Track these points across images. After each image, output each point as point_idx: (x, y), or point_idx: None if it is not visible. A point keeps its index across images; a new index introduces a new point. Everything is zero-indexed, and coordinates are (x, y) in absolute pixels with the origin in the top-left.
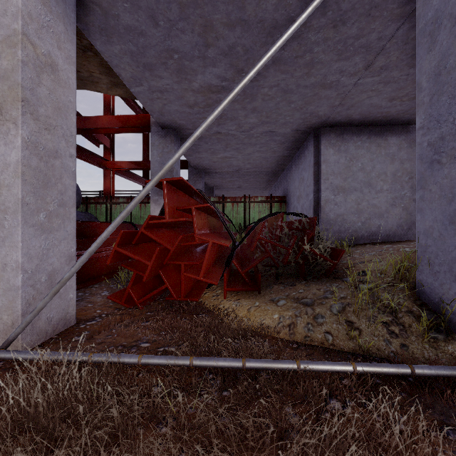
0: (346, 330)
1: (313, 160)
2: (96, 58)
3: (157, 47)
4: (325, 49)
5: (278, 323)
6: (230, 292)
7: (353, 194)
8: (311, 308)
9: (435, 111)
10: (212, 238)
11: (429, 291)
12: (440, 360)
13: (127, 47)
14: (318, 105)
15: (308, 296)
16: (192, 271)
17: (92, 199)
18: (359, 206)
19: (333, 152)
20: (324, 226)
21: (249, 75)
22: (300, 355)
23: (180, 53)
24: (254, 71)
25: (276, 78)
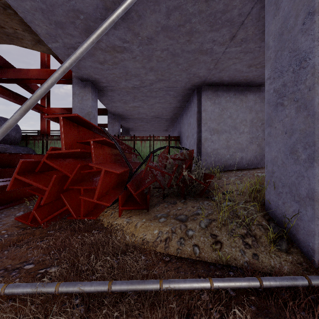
0: (211, 243)
1: (197, 109)
2: (17, 16)
3: (63, 6)
4: (201, 20)
5: (157, 237)
6: (126, 210)
7: (224, 134)
8: (184, 224)
9: (279, 64)
10: (107, 166)
11: (274, 207)
12: (283, 267)
13: (37, 4)
14: (198, 68)
15: (184, 212)
16: (90, 194)
17: (31, 137)
18: (228, 143)
19: (210, 104)
20: (204, 157)
21: (117, 12)
22: (170, 268)
23: (85, 14)
24: (121, 8)
25: (166, 43)
